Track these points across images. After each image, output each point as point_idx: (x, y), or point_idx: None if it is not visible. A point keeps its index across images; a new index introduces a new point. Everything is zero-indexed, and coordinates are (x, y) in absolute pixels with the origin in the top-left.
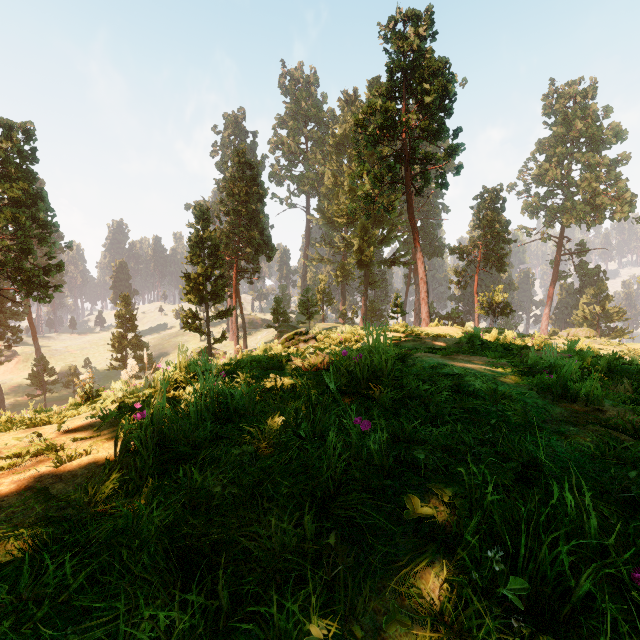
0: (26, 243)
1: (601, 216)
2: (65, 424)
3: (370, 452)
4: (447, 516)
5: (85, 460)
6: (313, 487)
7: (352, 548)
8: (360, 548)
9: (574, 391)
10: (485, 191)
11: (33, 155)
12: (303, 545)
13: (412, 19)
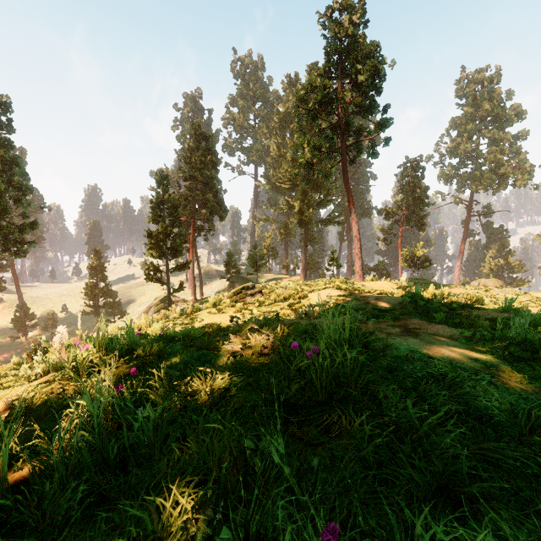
0: (3, 204)
1: (505, 183)
2: None
3: None
4: None
5: None
6: None
7: None
8: None
9: None
10: (407, 161)
11: (9, 125)
12: None
13: (347, 8)
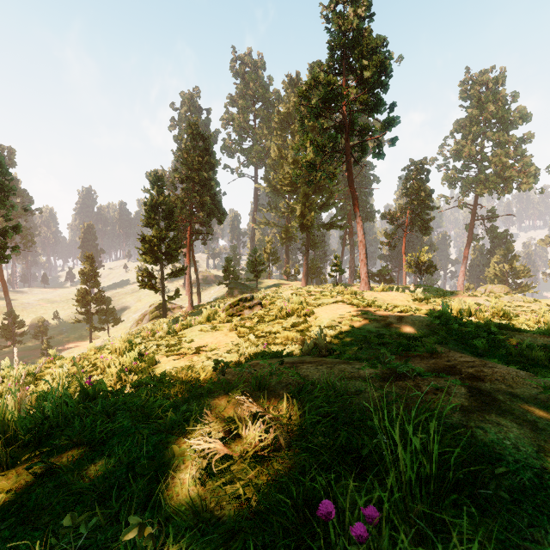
0: None
1: (510, 187)
2: None
3: None
4: None
5: None
6: None
7: None
8: None
9: None
10: (412, 164)
11: None
12: None
13: (351, 1)
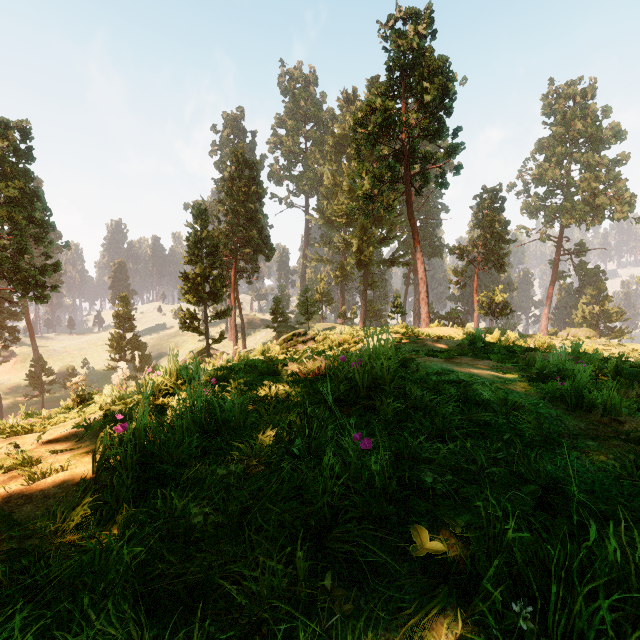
0: (22, 243)
1: (600, 216)
2: (48, 433)
3: (371, 473)
4: (459, 551)
5: (61, 477)
6: (307, 515)
7: (351, 590)
8: (360, 590)
9: (590, 400)
10: (485, 191)
11: (29, 154)
12: (294, 588)
13: (412, 17)
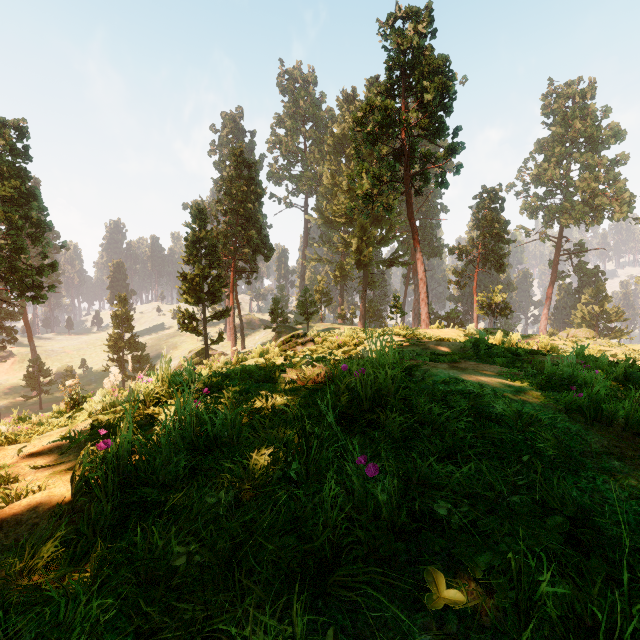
0: (19, 243)
1: (600, 216)
2: (32, 444)
3: (377, 501)
4: (481, 599)
5: (37, 498)
6: (305, 553)
7: None
8: None
9: (610, 413)
10: (484, 191)
11: (26, 153)
12: None
13: (411, 16)
